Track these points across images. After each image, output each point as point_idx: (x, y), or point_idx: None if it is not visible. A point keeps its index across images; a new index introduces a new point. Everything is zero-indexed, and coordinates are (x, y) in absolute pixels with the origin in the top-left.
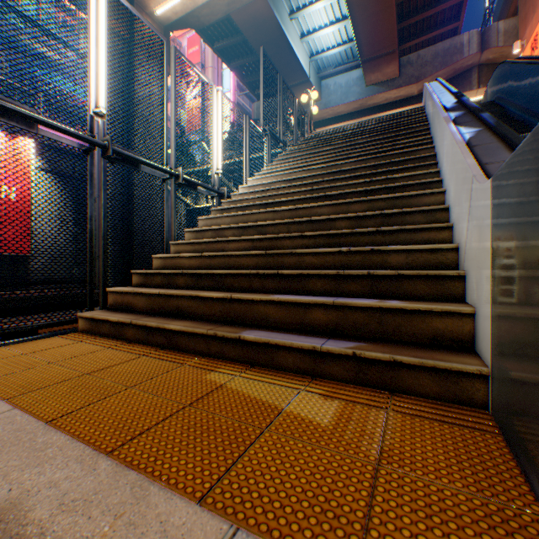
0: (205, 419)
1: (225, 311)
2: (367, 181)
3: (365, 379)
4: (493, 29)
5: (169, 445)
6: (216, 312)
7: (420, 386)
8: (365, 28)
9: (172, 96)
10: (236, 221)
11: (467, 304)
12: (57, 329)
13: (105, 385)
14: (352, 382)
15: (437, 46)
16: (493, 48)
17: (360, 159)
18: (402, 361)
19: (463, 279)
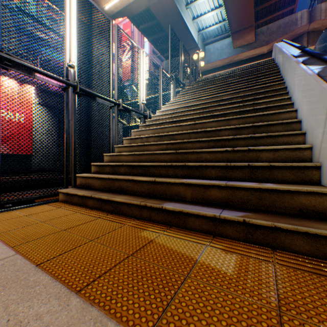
0: (143, 266)
1: (151, 189)
2: (240, 105)
3: (252, 238)
4: (318, 8)
5: (120, 287)
6: (144, 190)
7: (295, 246)
8: (233, 11)
9: (115, 55)
10: (155, 132)
11: (325, 186)
12: (46, 199)
13: (75, 238)
14: (242, 240)
15: (280, 21)
16: (317, 20)
17: (234, 92)
18: (281, 227)
19: (319, 168)
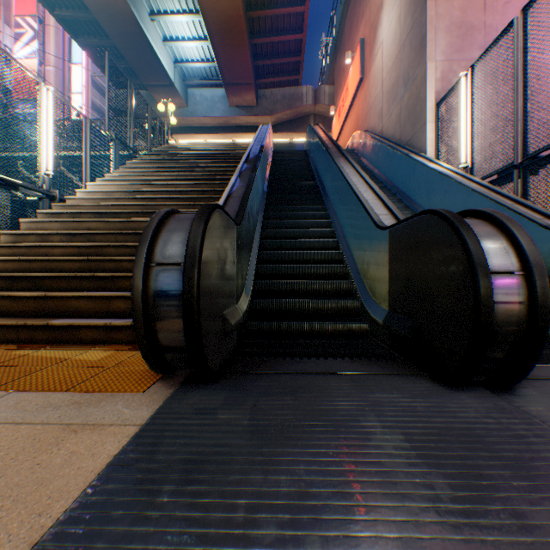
0: (4, 369)
1: (41, 307)
2: (192, 204)
3: None
4: (323, 90)
5: None
6: (31, 308)
7: None
8: (225, 55)
9: None
10: (67, 226)
11: None
12: None
13: None
14: (132, 343)
15: (286, 90)
16: (322, 104)
17: (194, 183)
18: None
19: None
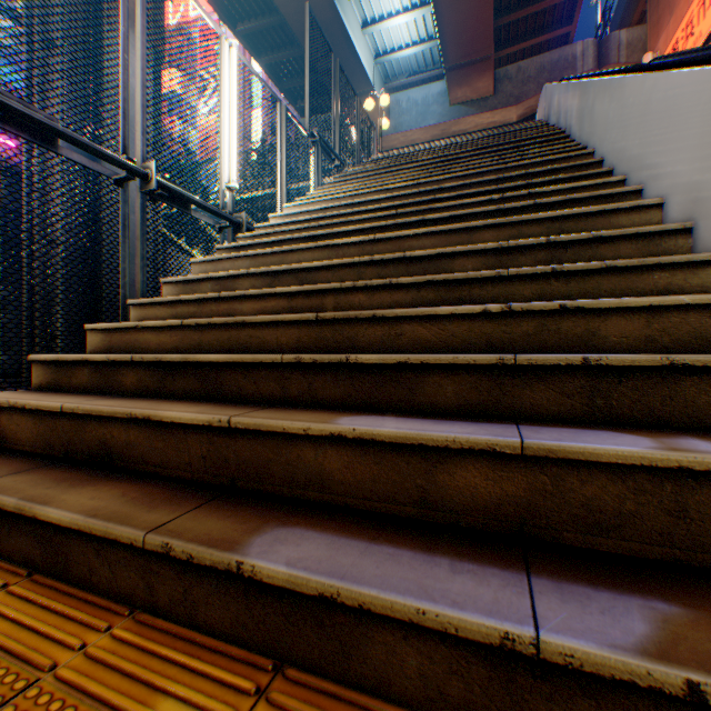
0: None
1: (215, 457)
2: (495, 199)
3: None
4: (614, 39)
5: None
6: (192, 458)
7: None
8: (452, 18)
9: (137, 29)
10: (260, 265)
11: None
12: None
13: None
14: None
15: (543, 57)
16: (613, 64)
17: (470, 173)
18: None
19: None
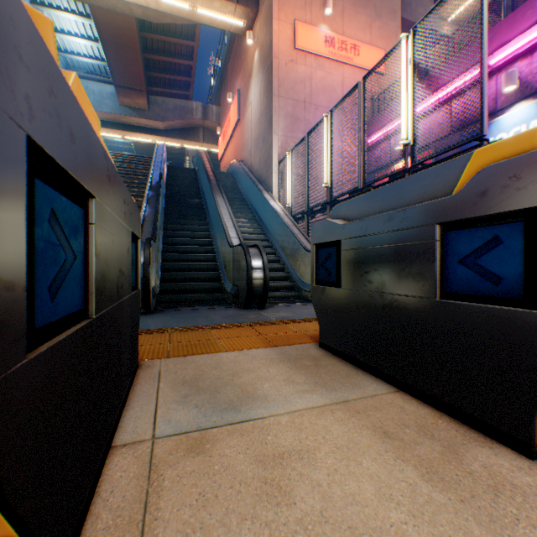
0: None
1: None
2: None
3: None
4: (211, 108)
5: None
6: None
7: None
8: (118, 62)
9: None
10: None
11: None
12: None
13: None
14: None
15: (178, 101)
16: (211, 121)
17: None
18: None
19: None
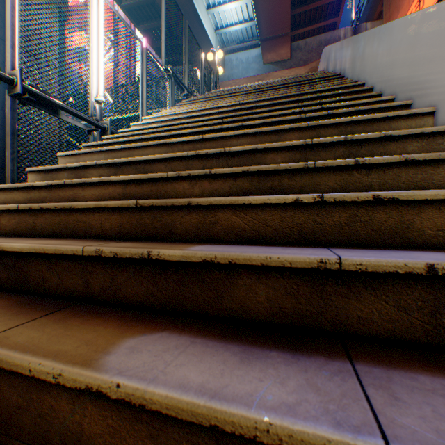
0: None
1: None
2: (297, 111)
3: None
4: (363, 28)
5: None
6: None
7: None
8: (264, 6)
9: None
10: (112, 158)
11: None
12: None
13: None
14: None
15: (321, 37)
16: None
17: (277, 96)
18: None
19: None
